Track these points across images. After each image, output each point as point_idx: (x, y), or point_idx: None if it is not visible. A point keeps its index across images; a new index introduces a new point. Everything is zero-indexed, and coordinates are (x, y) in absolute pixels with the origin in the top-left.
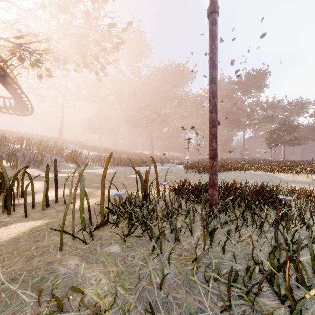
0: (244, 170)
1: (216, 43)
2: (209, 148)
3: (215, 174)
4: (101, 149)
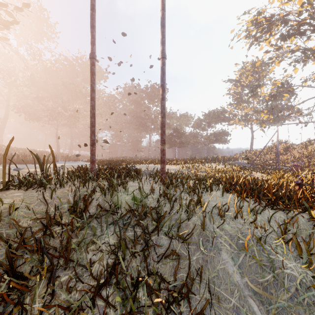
0: (140, 164)
1: (94, 77)
2: (90, 139)
3: (94, 155)
4: None
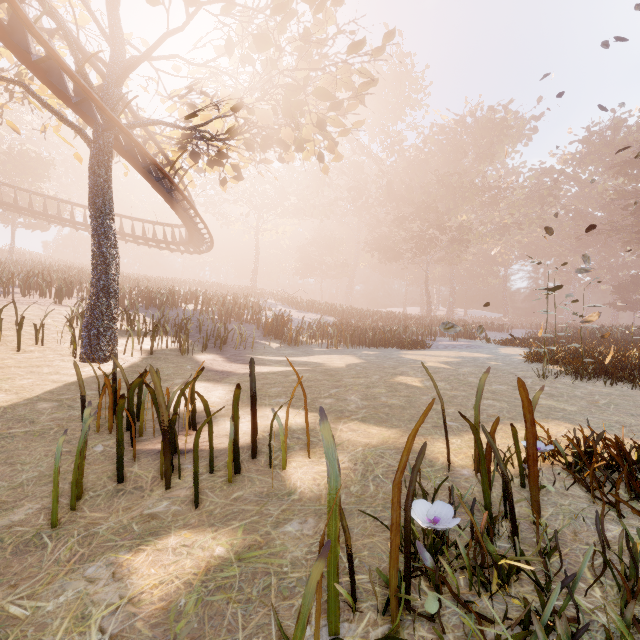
0: None
1: None
2: None
3: None
4: (323, 308)
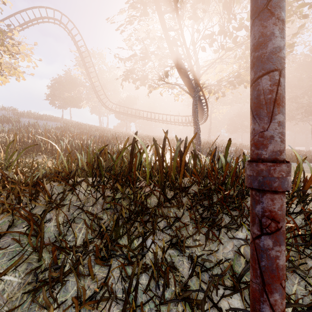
0: None
1: None
2: None
3: None
4: (249, 147)
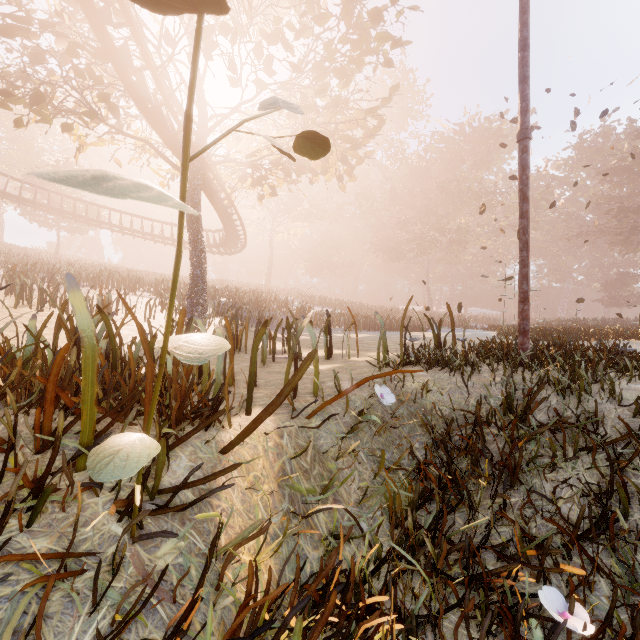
0: (639, 339)
1: (527, 173)
2: (519, 291)
3: (526, 320)
4: (334, 303)
